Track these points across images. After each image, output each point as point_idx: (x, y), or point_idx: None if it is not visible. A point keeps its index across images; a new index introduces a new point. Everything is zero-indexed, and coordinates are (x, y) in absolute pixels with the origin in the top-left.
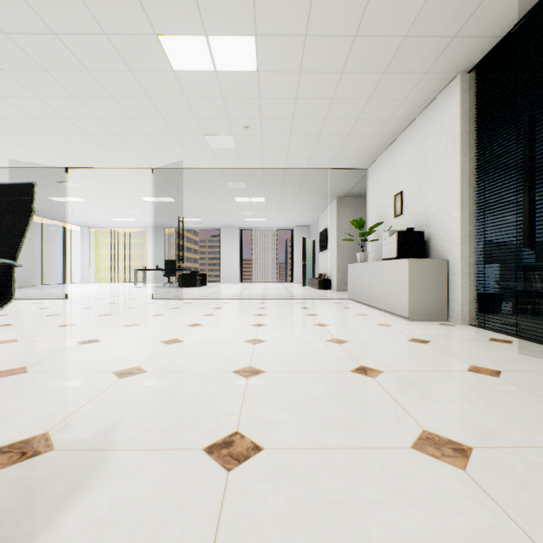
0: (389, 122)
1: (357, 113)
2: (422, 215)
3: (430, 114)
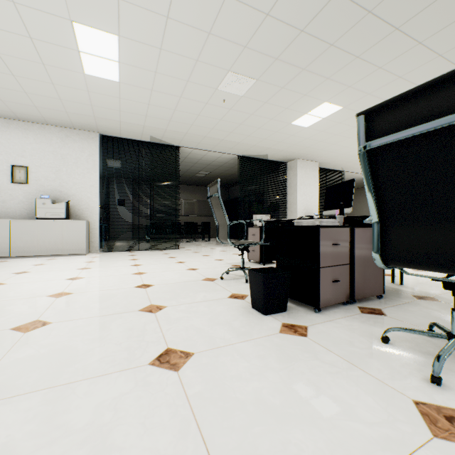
0: (40, 117)
1: (46, 107)
2: (61, 192)
3: (71, 134)
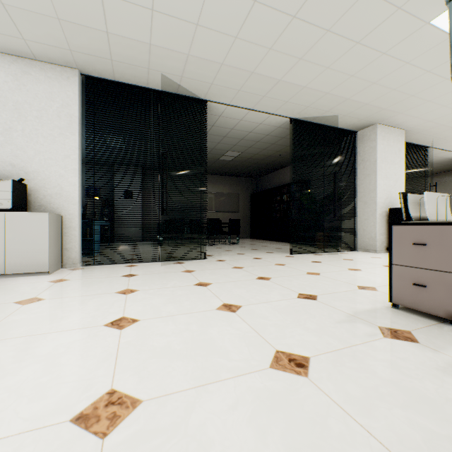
0: None
1: None
2: (14, 165)
3: (31, 70)
